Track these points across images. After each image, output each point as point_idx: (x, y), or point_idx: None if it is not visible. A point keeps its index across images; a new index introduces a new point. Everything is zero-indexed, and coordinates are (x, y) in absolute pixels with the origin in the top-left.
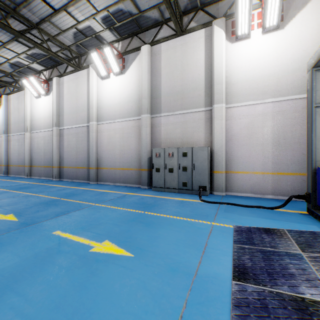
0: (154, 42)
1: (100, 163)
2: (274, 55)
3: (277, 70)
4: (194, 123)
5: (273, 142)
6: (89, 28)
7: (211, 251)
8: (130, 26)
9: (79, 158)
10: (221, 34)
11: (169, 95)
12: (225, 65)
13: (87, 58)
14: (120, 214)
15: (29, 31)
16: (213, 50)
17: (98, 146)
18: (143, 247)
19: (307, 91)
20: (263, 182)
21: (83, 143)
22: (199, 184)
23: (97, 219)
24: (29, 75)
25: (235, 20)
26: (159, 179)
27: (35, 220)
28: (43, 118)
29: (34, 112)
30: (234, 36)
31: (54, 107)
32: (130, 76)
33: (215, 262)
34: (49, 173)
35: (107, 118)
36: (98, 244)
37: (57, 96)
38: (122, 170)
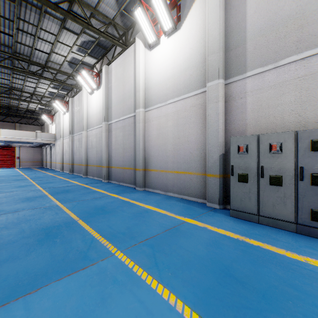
0: None
1: (148, 163)
2: None
3: None
4: None
5: None
6: None
7: None
8: None
9: (125, 156)
10: None
11: (265, 31)
12: None
13: (134, 31)
14: None
15: (70, 8)
16: None
17: (146, 140)
18: None
19: None
20: None
21: (129, 138)
22: None
23: None
24: (81, 69)
25: None
26: (245, 197)
27: None
28: (96, 114)
29: (89, 109)
30: None
31: (103, 100)
32: (189, 28)
33: None
34: (100, 173)
35: (157, 100)
36: None
37: (105, 87)
38: (177, 174)
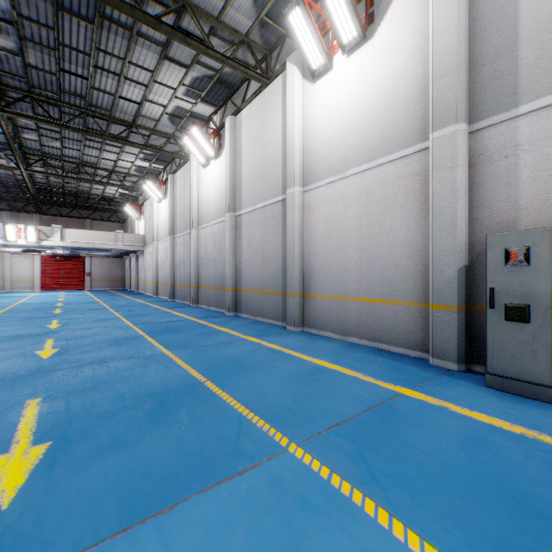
0: None
1: (310, 283)
2: None
3: None
4: None
5: None
6: None
7: None
8: None
9: (267, 271)
10: None
11: None
12: None
13: (282, 51)
14: None
15: (178, 23)
16: None
17: (305, 243)
18: None
19: None
20: None
21: (274, 240)
22: None
23: None
24: (190, 125)
25: None
26: (522, 351)
27: (37, 538)
28: (213, 200)
29: (201, 193)
30: None
31: (226, 176)
32: (391, 34)
33: None
34: (221, 301)
35: (326, 171)
36: None
37: (231, 152)
38: (366, 304)
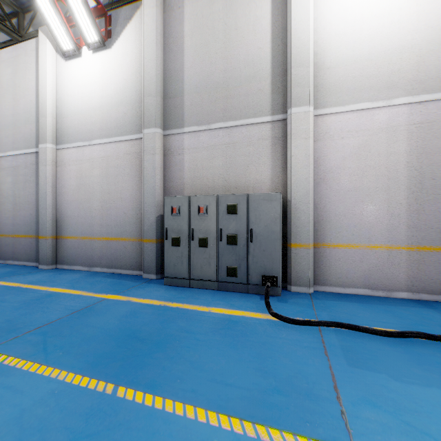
0: None
1: (62, 227)
2: (411, 9)
3: (418, 39)
4: (250, 146)
5: (409, 184)
6: None
7: None
8: None
9: (19, 217)
10: None
11: (200, 90)
12: (313, 27)
13: (36, 18)
14: (18, 414)
15: None
16: None
17: (58, 193)
18: None
19: None
20: (390, 265)
21: (27, 188)
22: (263, 272)
23: None
24: None
25: None
26: (178, 262)
27: None
28: None
29: None
30: None
31: None
32: (122, 52)
33: None
34: None
35: (76, 136)
36: None
37: None
38: (106, 242)
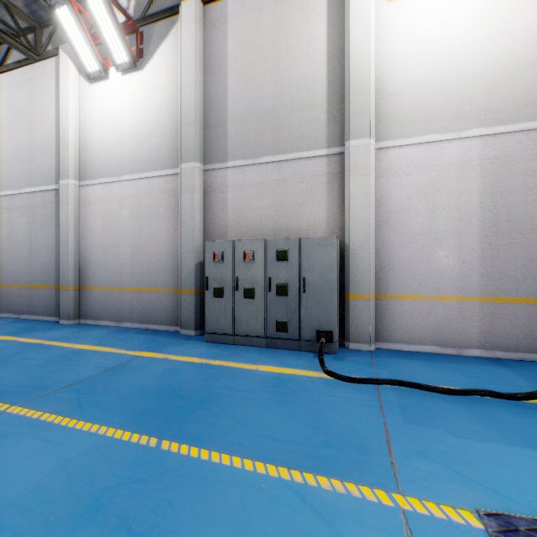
0: None
1: (86, 275)
2: (485, 29)
3: (492, 63)
4: (302, 183)
5: (482, 227)
6: None
7: None
8: None
9: (36, 264)
10: None
11: (246, 119)
12: (374, 49)
13: (55, 33)
14: (63, 463)
15: None
16: (347, 13)
17: (82, 236)
18: None
19: None
20: (461, 319)
21: (46, 230)
22: (317, 327)
23: None
24: None
25: None
26: (221, 315)
27: None
28: None
29: None
30: None
31: None
32: (156, 74)
33: None
34: None
35: (103, 171)
36: None
37: None
38: (138, 293)
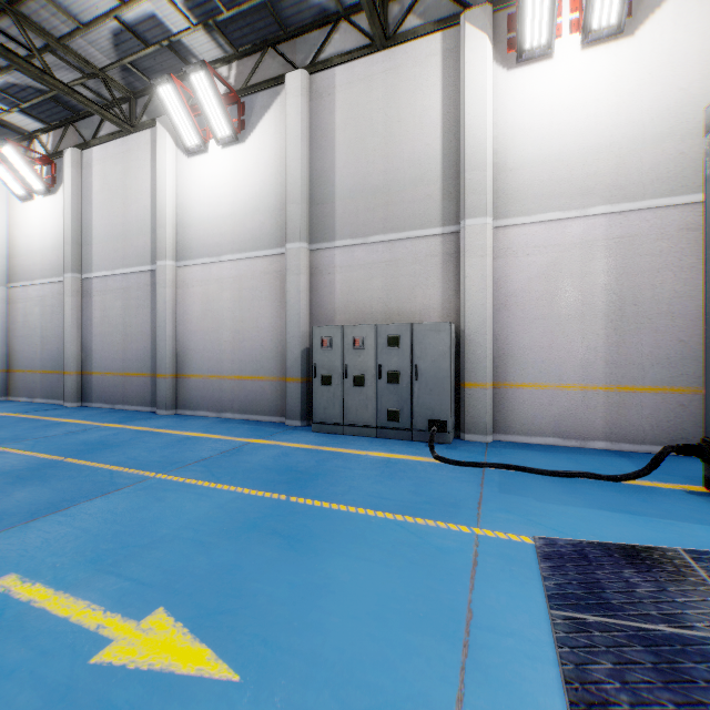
0: (318, 64)
1: (184, 363)
2: (610, 99)
3: (618, 136)
4: (415, 264)
5: (607, 311)
6: (152, 23)
7: (488, 641)
8: (257, 22)
9: (130, 350)
10: (482, 47)
11: (355, 195)
12: (491, 122)
13: (151, 103)
14: (219, 505)
15: None
16: (462, 85)
17: (179, 320)
18: (274, 633)
19: (706, 180)
20: (584, 409)
21: (140, 314)
22: (430, 416)
23: (149, 525)
24: (1, 141)
25: (515, 13)
26: (329, 404)
27: None
28: (41, 250)
29: (17, 235)
30: (514, 53)
31: (67, 224)
32: (259, 147)
33: (511, 695)
34: (56, 389)
35: (202, 251)
36: (130, 626)
37: (75, 195)
38: (239, 381)
